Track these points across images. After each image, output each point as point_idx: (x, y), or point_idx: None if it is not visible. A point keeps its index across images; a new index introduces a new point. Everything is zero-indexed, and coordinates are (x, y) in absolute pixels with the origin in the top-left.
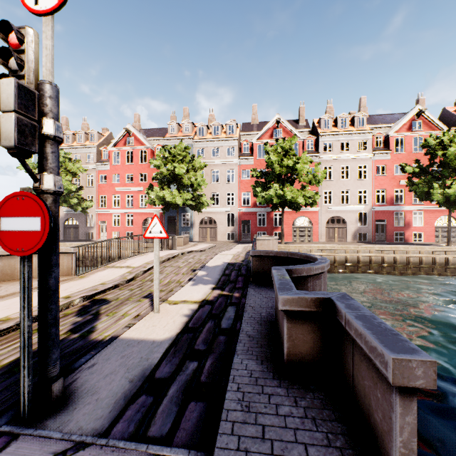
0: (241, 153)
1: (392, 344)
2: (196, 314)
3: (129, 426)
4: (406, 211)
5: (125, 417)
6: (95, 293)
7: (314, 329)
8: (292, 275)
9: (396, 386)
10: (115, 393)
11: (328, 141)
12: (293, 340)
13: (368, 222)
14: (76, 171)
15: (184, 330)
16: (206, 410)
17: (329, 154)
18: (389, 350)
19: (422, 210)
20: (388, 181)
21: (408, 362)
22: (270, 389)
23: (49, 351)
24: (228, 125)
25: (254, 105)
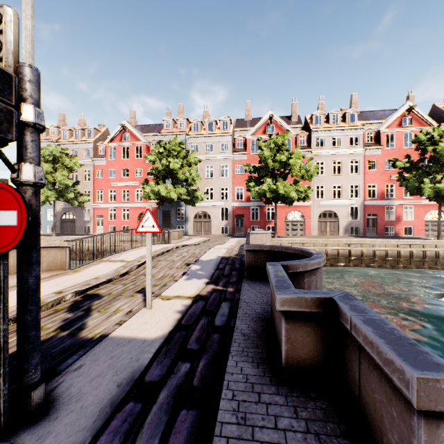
0: (235, 149)
1: (412, 357)
2: (189, 310)
3: (114, 439)
4: (397, 205)
5: (110, 428)
6: (87, 288)
7: (314, 331)
8: (288, 271)
9: (420, 410)
10: (101, 399)
11: (320, 137)
12: (292, 342)
13: (359, 216)
14: (73, 166)
15: (176, 327)
16: (199, 420)
17: (321, 150)
18: (410, 366)
19: (412, 204)
20: (379, 176)
21: (436, 382)
22: (267, 397)
23: (29, 356)
24: (222, 121)
25: (248, 101)
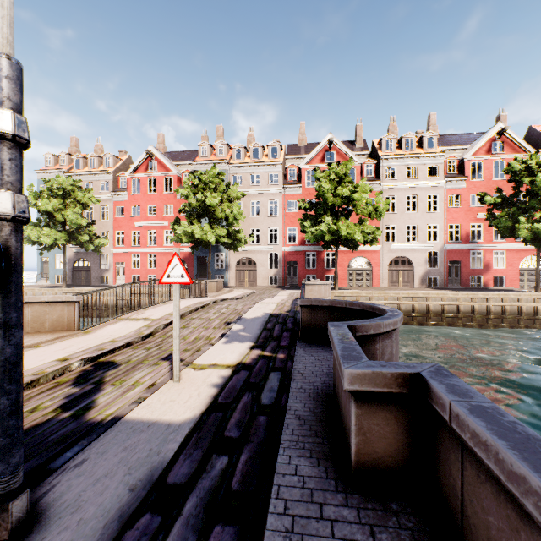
0: (287, 180)
1: None
2: (228, 384)
3: None
4: (485, 250)
5: None
6: (100, 353)
7: (395, 418)
8: (356, 333)
9: None
10: (106, 510)
11: (390, 166)
12: (365, 433)
13: (439, 264)
14: (87, 202)
15: (211, 407)
16: None
17: (392, 182)
18: None
19: (504, 249)
20: (463, 214)
21: None
22: (332, 510)
23: (5, 453)
24: (270, 146)
25: (302, 123)
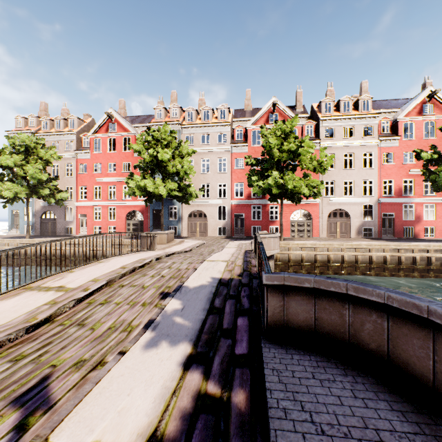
0: (234, 140)
1: None
2: None
3: None
4: (416, 203)
5: None
6: None
7: None
8: None
9: None
10: None
11: (329, 126)
12: None
13: (374, 216)
14: (49, 158)
15: None
16: None
17: (331, 141)
18: None
19: (434, 202)
20: (396, 170)
21: None
22: None
23: None
24: (219, 109)
25: (247, 90)
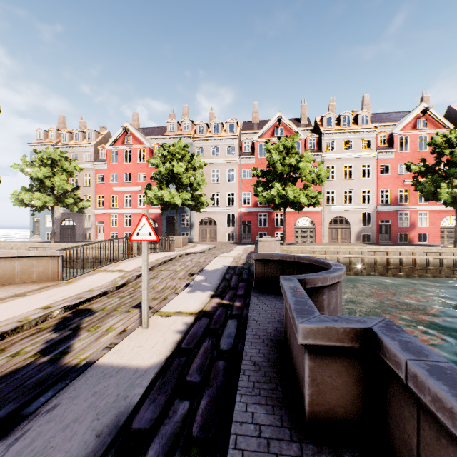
0: (242, 152)
1: None
2: (191, 330)
3: None
4: (411, 211)
5: None
6: (79, 302)
7: (347, 370)
8: (305, 286)
9: None
10: None
11: (330, 139)
12: (318, 384)
13: (372, 223)
14: (72, 170)
15: (175, 352)
16: None
17: (332, 153)
18: None
19: (427, 210)
20: (392, 180)
21: None
22: None
23: None
24: (228, 123)
25: (255, 103)
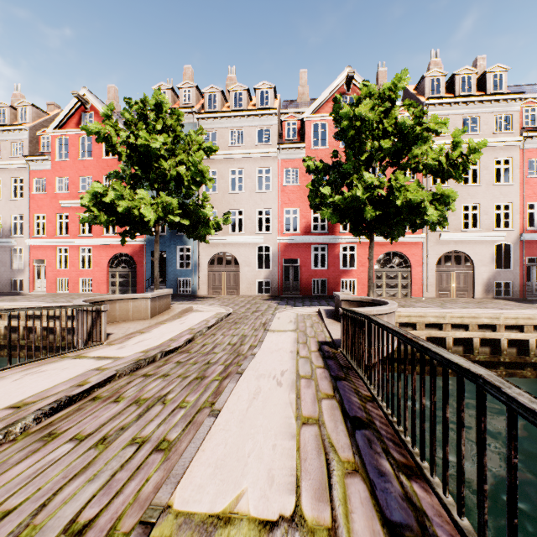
0: (283, 140)
1: None
2: None
3: None
4: None
5: None
6: None
7: None
8: None
9: None
10: None
11: (439, 115)
12: None
13: (514, 262)
14: None
15: None
16: None
17: (442, 140)
18: None
19: None
20: None
21: None
22: None
23: None
24: (259, 90)
25: (302, 71)
